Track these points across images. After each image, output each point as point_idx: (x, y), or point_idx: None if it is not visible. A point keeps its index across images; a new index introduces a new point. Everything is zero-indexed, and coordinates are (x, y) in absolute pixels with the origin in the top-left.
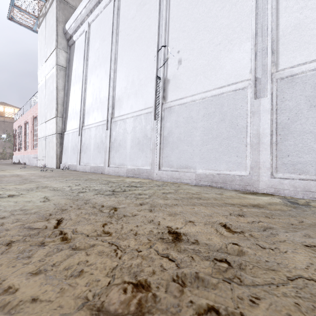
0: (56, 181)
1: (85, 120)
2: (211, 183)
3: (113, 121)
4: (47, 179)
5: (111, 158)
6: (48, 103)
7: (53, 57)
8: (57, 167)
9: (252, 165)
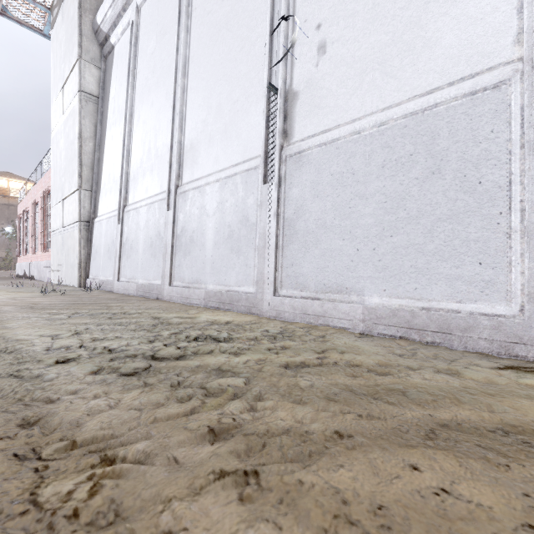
0: (42, 320)
1: (129, 194)
2: (406, 331)
3: (180, 192)
4: (29, 315)
5: (175, 268)
6: (66, 166)
7: (73, 77)
8: (80, 284)
9: (532, 287)
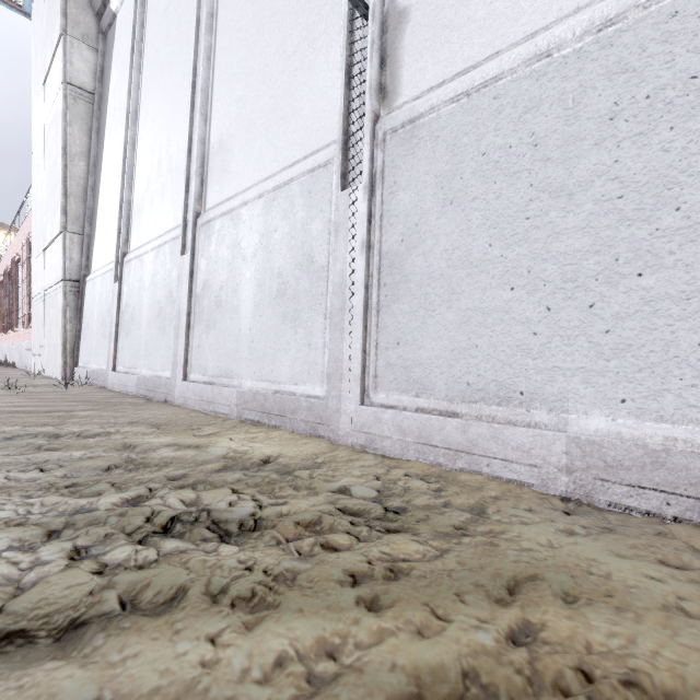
0: None
1: (131, 235)
2: (696, 507)
3: (202, 223)
4: None
5: (193, 351)
6: (48, 198)
7: (56, 63)
8: (64, 375)
9: None
